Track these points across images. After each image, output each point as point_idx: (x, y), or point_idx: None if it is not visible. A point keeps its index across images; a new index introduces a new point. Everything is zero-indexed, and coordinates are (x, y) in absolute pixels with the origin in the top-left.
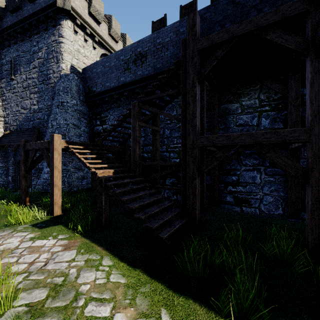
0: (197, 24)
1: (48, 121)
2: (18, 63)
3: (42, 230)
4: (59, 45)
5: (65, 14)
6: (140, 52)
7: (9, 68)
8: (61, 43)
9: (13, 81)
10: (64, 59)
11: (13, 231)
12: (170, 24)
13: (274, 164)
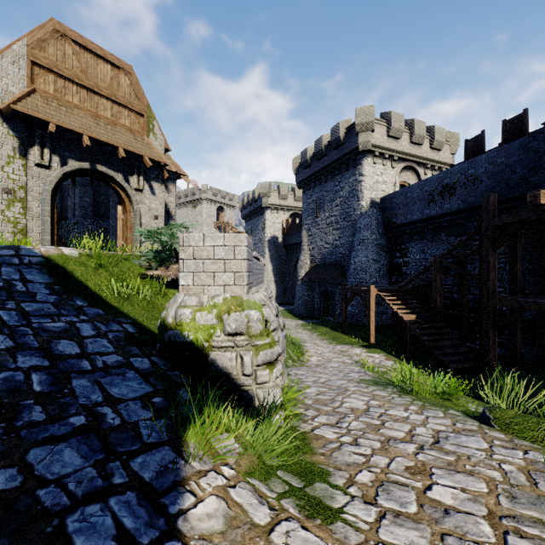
0: (490, 204)
1: (349, 256)
2: (322, 202)
3: (369, 349)
4: (360, 184)
5: (365, 153)
6: (448, 184)
7: (315, 207)
8: (362, 182)
9: (318, 219)
10: (364, 196)
11: (352, 346)
12: (484, 154)
13: None
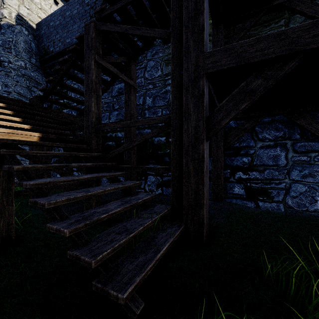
0: None
1: None
2: None
3: None
4: None
5: None
6: None
7: None
8: None
9: None
10: (6, 3)
11: None
12: None
13: (315, 133)
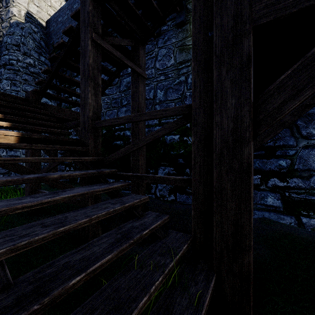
0: None
1: None
2: None
3: None
4: None
5: None
6: None
7: None
8: None
9: None
10: (16, 0)
11: None
12: None
13: None
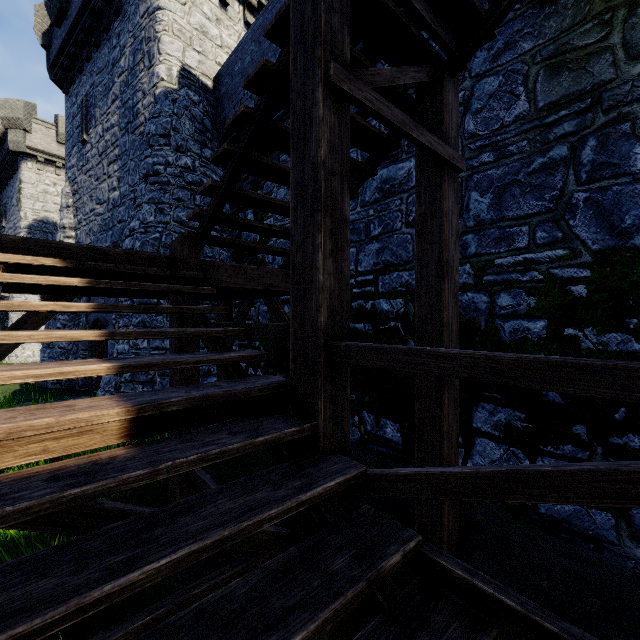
0: None
1: None
2: (93, 103)
3: None
4: (153, 17)
5: None
6: None
7: (80, 119)
8: (157, 11)
9: (86, 146)
10: (164, 51)
11: None
12: None
13: None
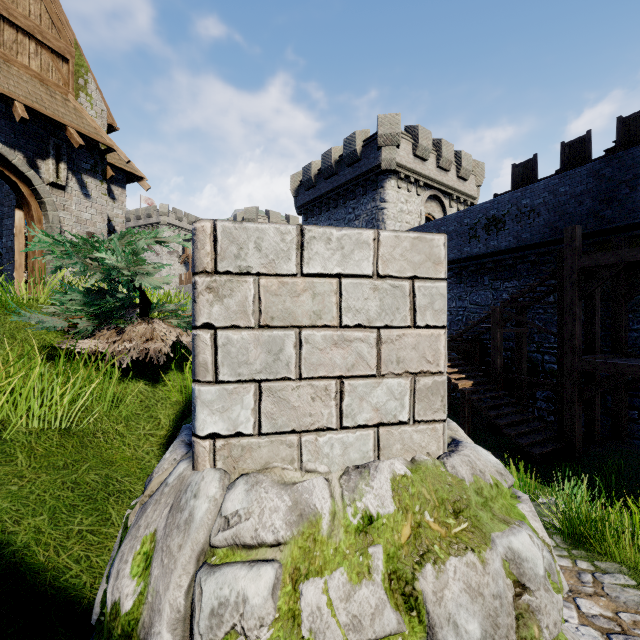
0: (576, 239)
1: None
2: None
3: None
4: (381, 212)
5: (388, 174)
6: (495, 216)
7: None
8: (384, 210)
9: None
10: (387, 228)
11: None
12: (543, 181)
13: None
